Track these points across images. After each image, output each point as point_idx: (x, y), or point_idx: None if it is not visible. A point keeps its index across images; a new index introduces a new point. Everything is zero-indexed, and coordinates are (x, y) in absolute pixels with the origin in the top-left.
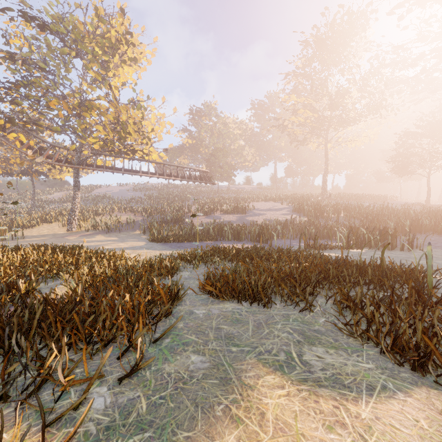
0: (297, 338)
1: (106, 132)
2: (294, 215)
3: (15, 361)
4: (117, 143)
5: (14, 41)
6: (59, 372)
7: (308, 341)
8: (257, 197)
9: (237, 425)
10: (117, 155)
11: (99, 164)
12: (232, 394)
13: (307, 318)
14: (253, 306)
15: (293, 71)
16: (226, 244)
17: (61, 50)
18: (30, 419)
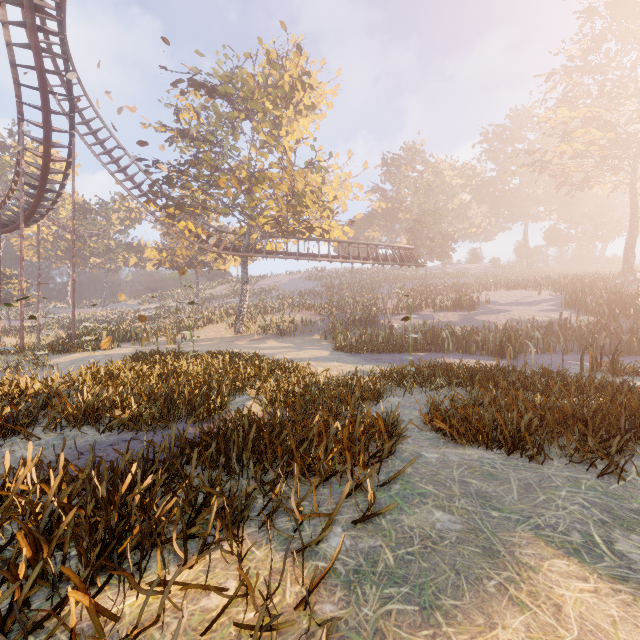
0: (599, 515)
1: (279, 208)
2: (566, 313)
3: (237, 481)
4: (291, 221)
5: (183, 115)
6: (292, 501)
7: (620, 524)
8: (494, 283)
9: (521, 610)
10: (290, 236)
11: (268, 248)
12: (505, 571)
13: (614, 488)
14: (512, 457)
15: (563, 66)
16: (446, 359)
17: (230, 115)
18: (275, 543)
